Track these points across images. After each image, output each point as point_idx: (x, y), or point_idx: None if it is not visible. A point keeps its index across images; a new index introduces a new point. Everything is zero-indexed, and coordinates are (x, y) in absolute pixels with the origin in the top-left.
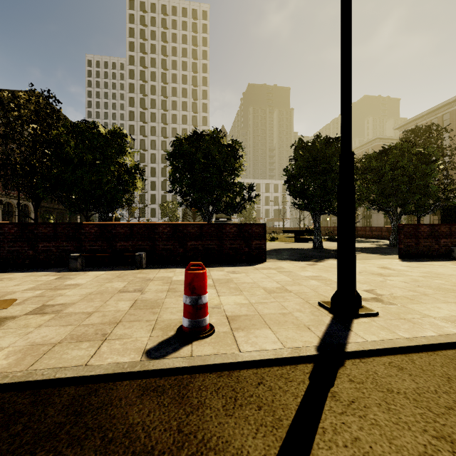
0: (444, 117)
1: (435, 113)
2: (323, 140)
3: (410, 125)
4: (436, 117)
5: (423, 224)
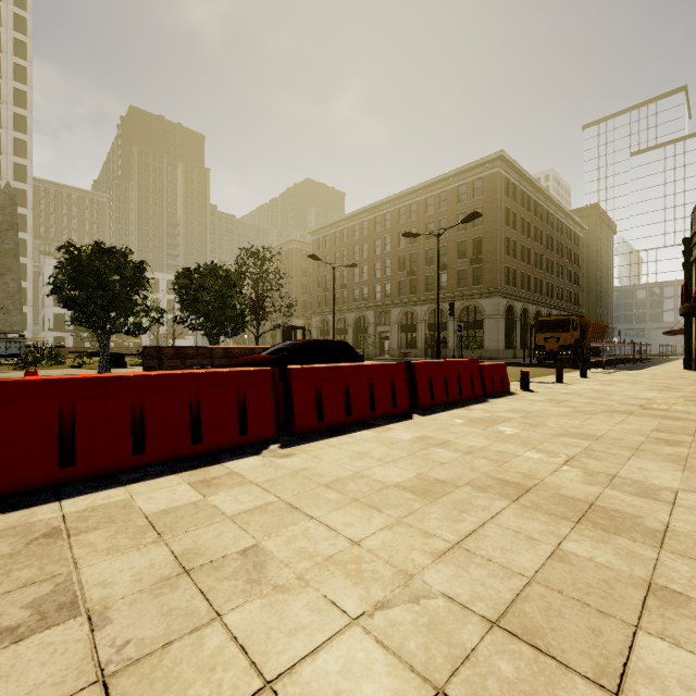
0: (344, 232)
1: (338, 226)
2: (93, 250)
3: (321, 233)
4: (339, 230)
5: (168, 347)
